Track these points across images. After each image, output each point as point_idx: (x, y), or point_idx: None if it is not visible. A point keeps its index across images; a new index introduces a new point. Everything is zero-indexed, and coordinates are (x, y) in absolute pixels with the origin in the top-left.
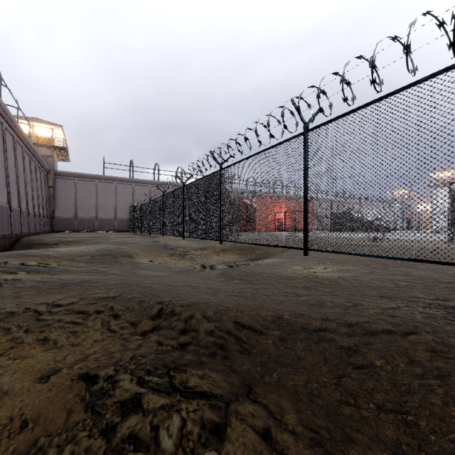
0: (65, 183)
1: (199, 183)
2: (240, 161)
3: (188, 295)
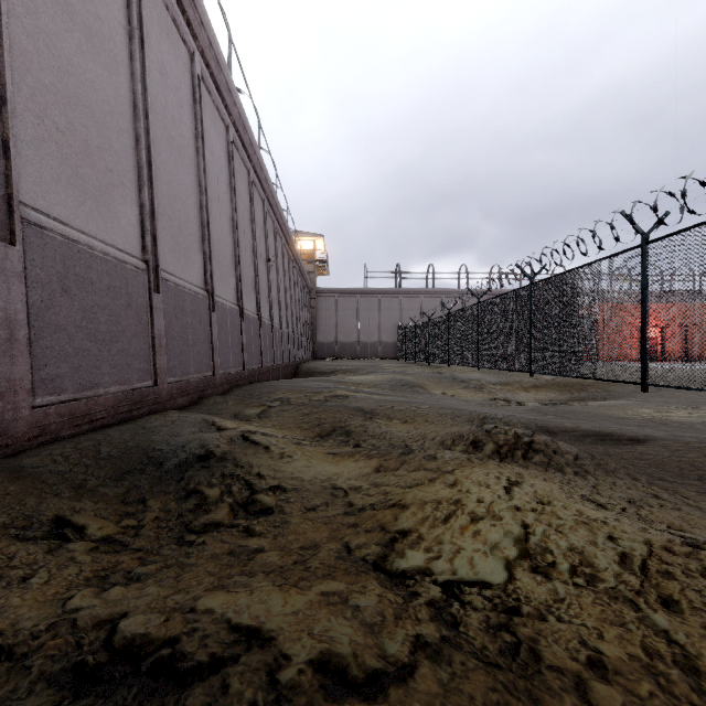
0: (326, 301)
1: (500, 299)
2: (558, 275)
3: None
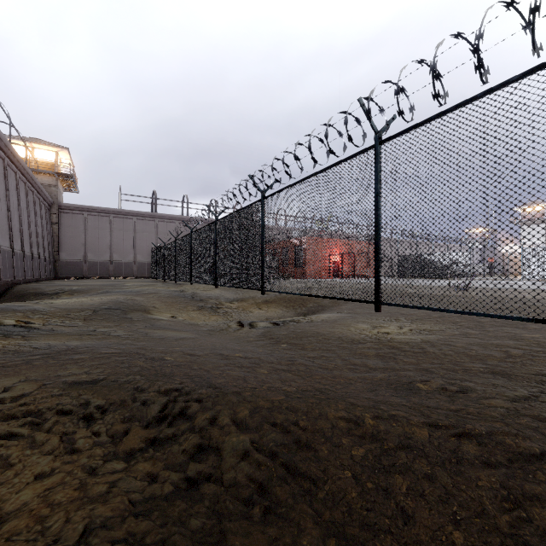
0: (72, 218)
1: (235, 216)
2: (288, 186)
3: (214, 372)
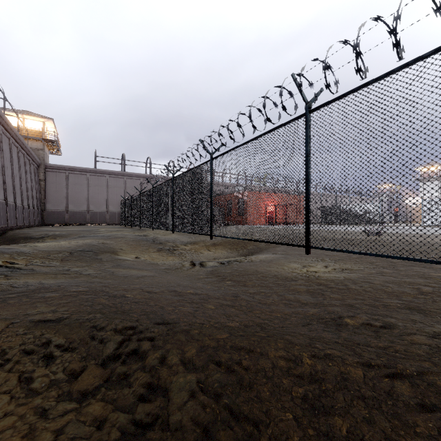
0: (56, 176)
1: (189, 174)
2: (232, 149)
3: (168, 308)
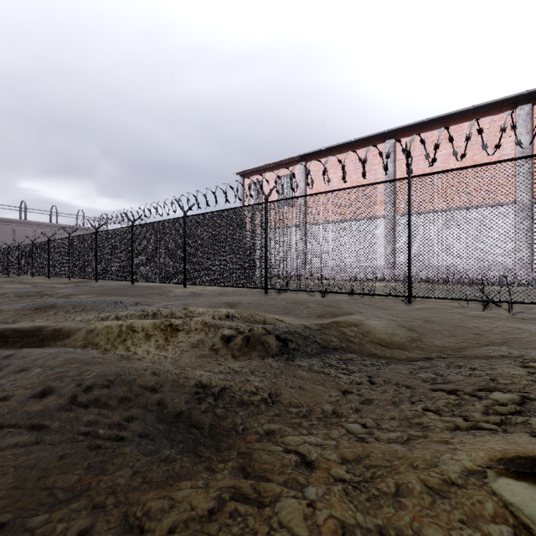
0: None
1: (40, 244)
2: (55, 239)
3: None
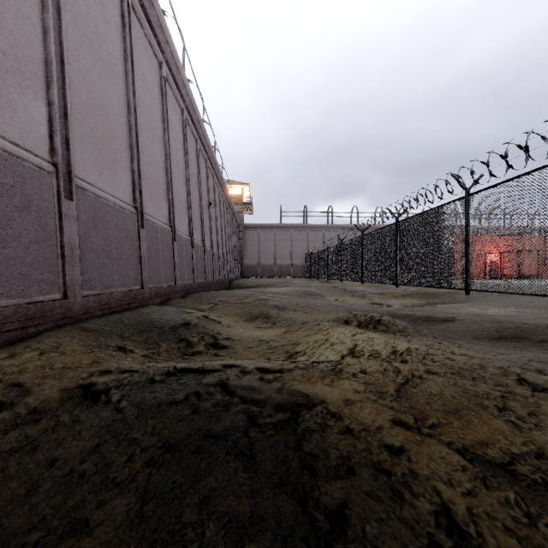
0: (251, 234)
1: (377, 233)
2: (414, 215)
3: None
